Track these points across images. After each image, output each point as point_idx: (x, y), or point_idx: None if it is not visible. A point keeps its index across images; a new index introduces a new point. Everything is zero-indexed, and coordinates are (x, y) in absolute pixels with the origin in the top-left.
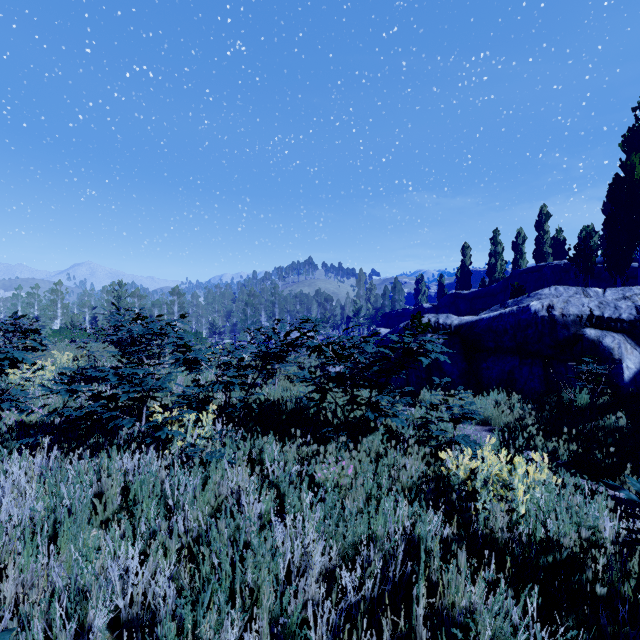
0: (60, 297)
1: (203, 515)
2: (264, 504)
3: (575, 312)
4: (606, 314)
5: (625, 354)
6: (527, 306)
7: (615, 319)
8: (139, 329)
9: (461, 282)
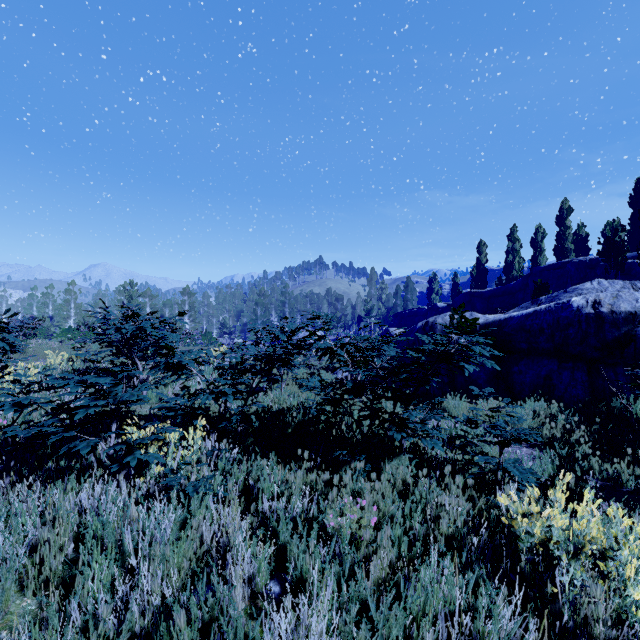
0: (73, 297)
1: (172, 583)
2: (257, 563)
3: (627, 308)
4: None
5: None
6: (568, 302)
7: None
8: (129, 328)
9: (477, 280)
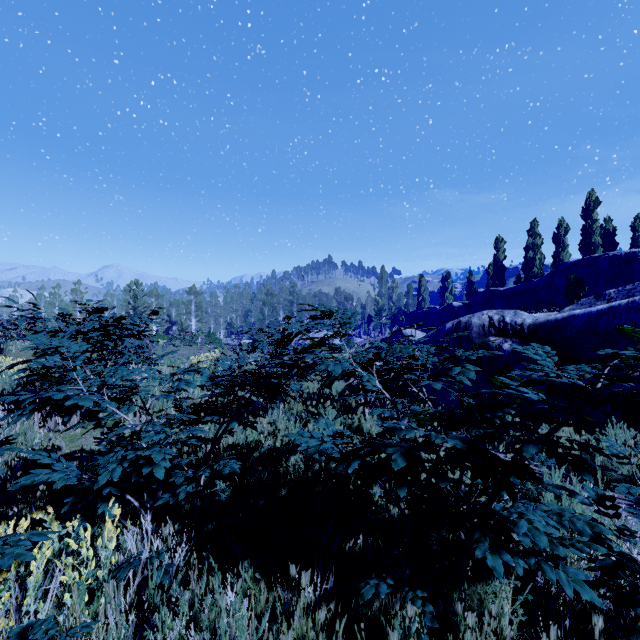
0: (79, 297)
1: None
2: None
3: None
4: None
5: None
6: None
7: None
8: (69, 330)
9: (494, 278)
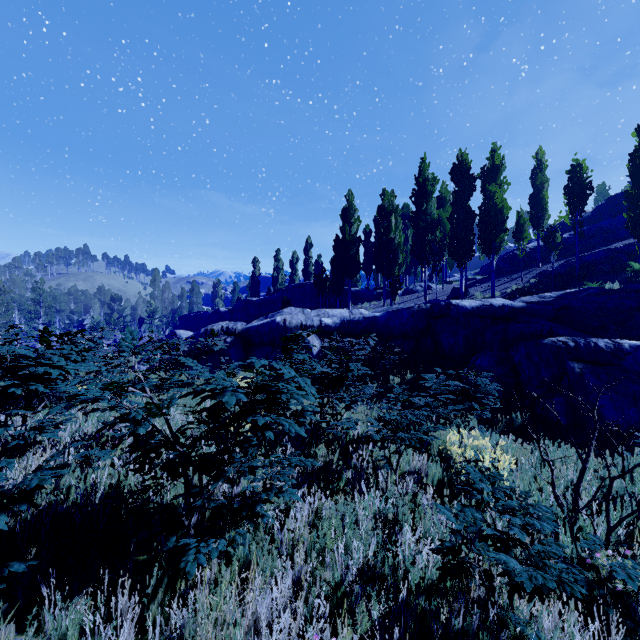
0: None
1: None
2: None
3: (295, 323)
4: (308, 324)
5: (314, 343)
6: (275, 319)
7: (312, 326)
8: None
9: (252, 290)
